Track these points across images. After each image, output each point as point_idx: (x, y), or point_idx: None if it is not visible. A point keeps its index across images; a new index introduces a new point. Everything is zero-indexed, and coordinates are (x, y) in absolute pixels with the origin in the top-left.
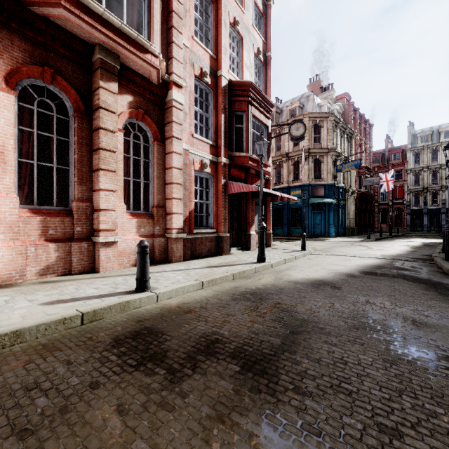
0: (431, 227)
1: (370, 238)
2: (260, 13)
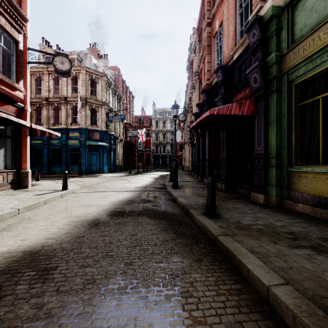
0: (163, 165)
1: (131, 173)
2: None
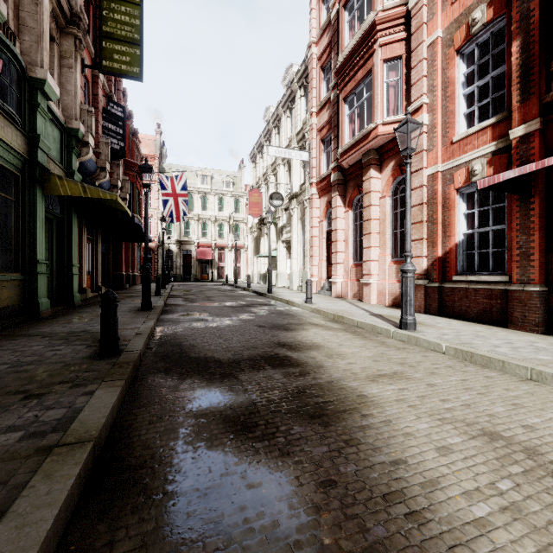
0: None
1: None
2: None
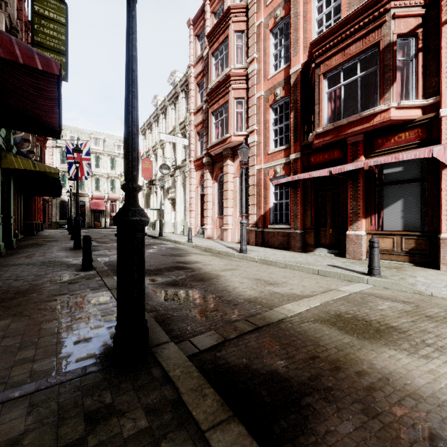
0: None
1: None
2: None
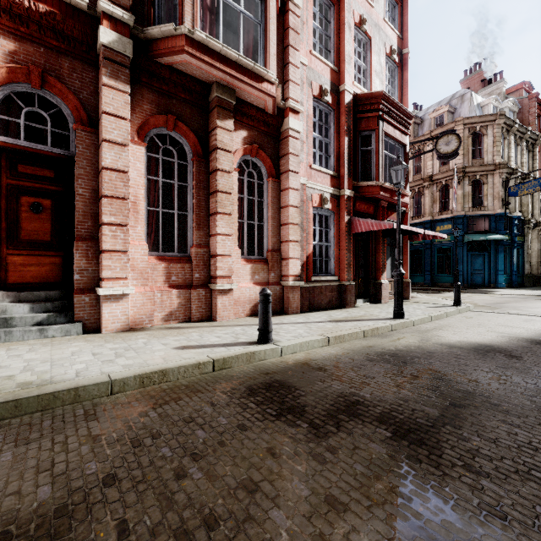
0: None
1: None
2: (394, 1)
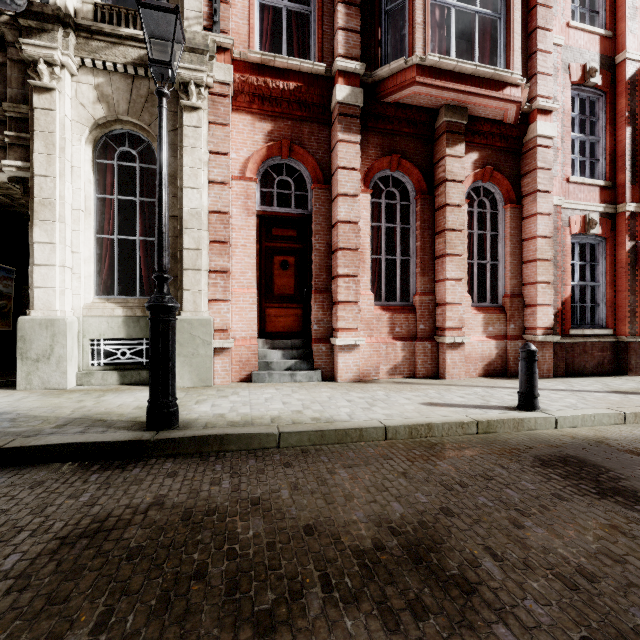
0: None
1: None
2: None
